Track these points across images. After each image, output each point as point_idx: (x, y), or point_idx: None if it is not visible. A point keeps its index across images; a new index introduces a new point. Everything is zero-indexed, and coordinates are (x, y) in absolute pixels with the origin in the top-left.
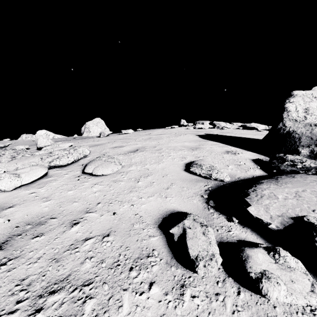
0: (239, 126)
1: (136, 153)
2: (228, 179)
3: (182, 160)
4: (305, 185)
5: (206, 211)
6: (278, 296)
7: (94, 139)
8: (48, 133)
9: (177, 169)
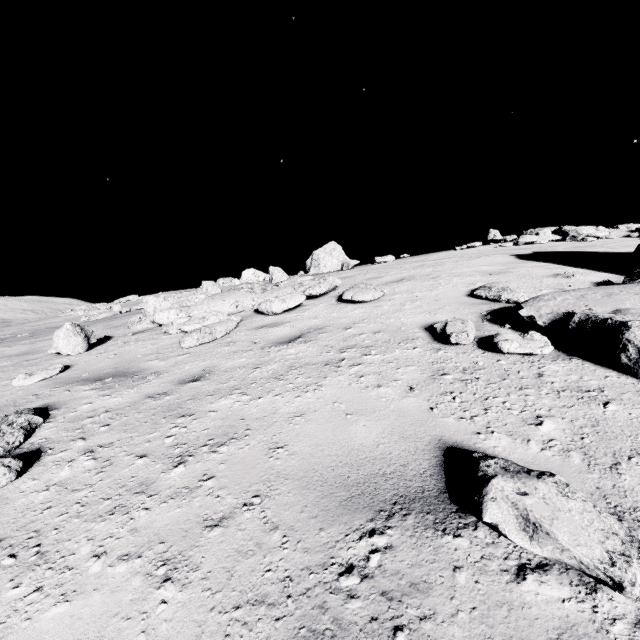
0: (632, 230)
1: (401, 283)
2: (524, 299)
3: (467, 287)
4: (603, 289)
5: (479, 323)
6: (509, 347)
7: (335, 273)
8: (257, 274)
9: (456, 294)
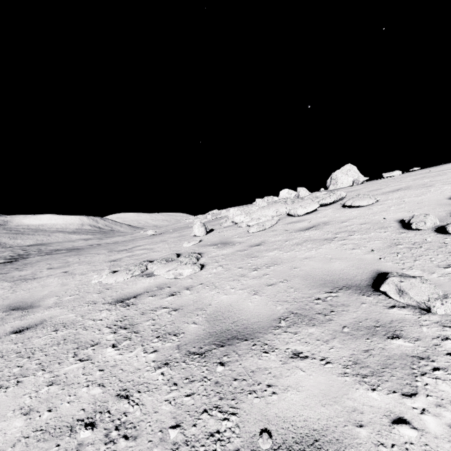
0: None
1: (396, 192)
2: None
3: None
4: None
5: (447, 217)
6: None
7: (346, 188)
8: (290, 192)
9: (439, 198)
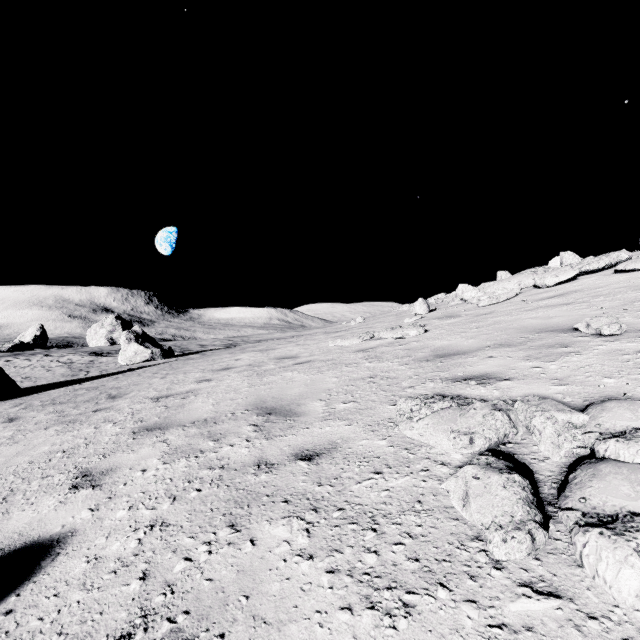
0: None
1: None
2: None
3: None
4: None
5: None
6: None
7: None
8: None
9: None
